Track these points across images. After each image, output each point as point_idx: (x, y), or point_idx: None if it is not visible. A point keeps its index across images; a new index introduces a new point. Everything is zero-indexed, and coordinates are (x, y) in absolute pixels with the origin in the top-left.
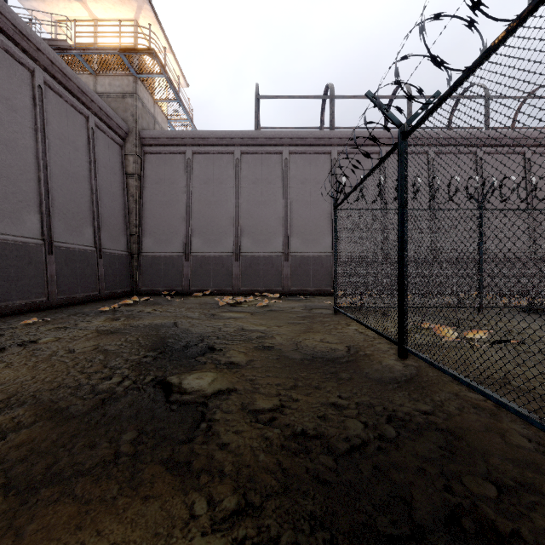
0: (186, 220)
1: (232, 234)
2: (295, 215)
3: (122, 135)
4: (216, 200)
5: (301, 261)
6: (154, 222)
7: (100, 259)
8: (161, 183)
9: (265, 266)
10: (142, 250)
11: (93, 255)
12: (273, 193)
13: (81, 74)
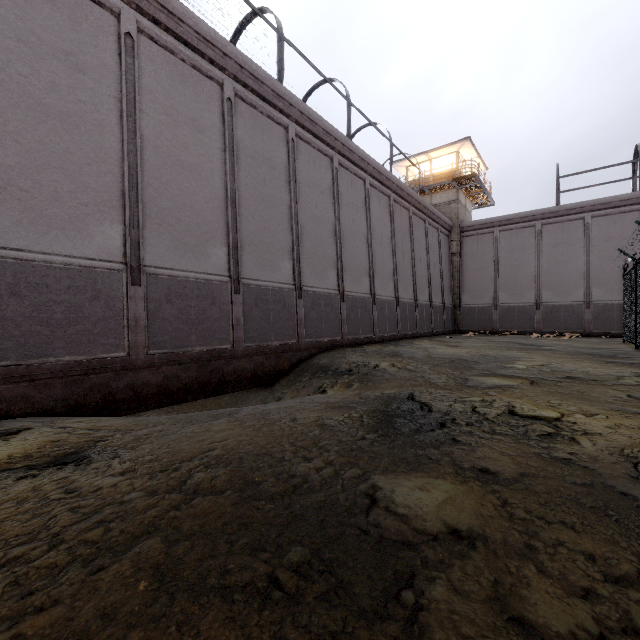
0: (494, 280)
1: (534, 289)
2: (598, 269)
3: (449, 230)
4: (519, 264)
5: (604, 308)
6: (469, 284)
7: (444, 310)
8: (474, 256)
9: (565, 312)
10: (461, 303)
11: (441, 308)
12: (574, 253)
13: (422, 196)
